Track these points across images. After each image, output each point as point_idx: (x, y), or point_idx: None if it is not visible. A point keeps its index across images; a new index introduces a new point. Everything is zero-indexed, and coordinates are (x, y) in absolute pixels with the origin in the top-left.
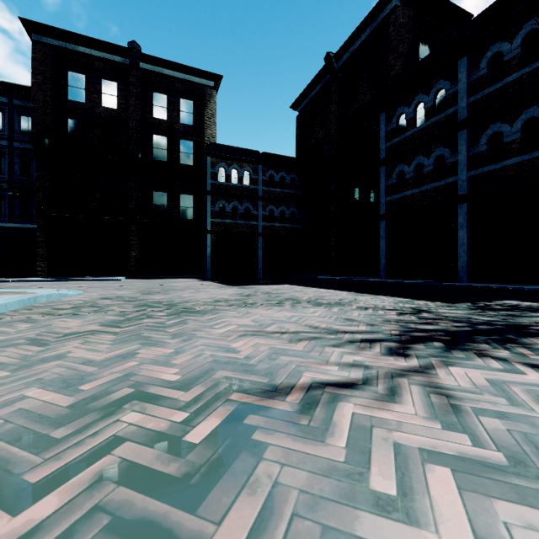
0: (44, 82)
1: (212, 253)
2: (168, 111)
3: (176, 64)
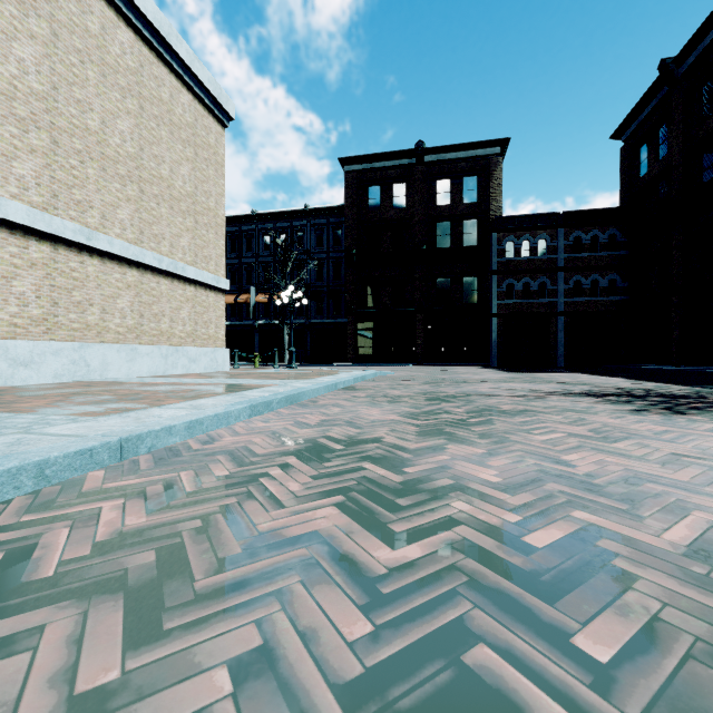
0: (352, 203)
1: (498, 338)
2: (450, 195)
3: (459, 145)
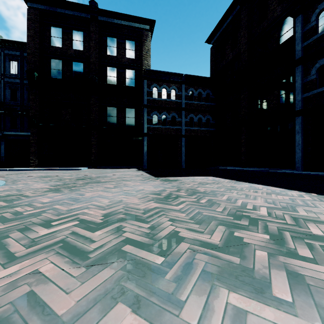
0: (35, 35)
1: (148, 150)
2: (117, 49)
3: (122, 14)
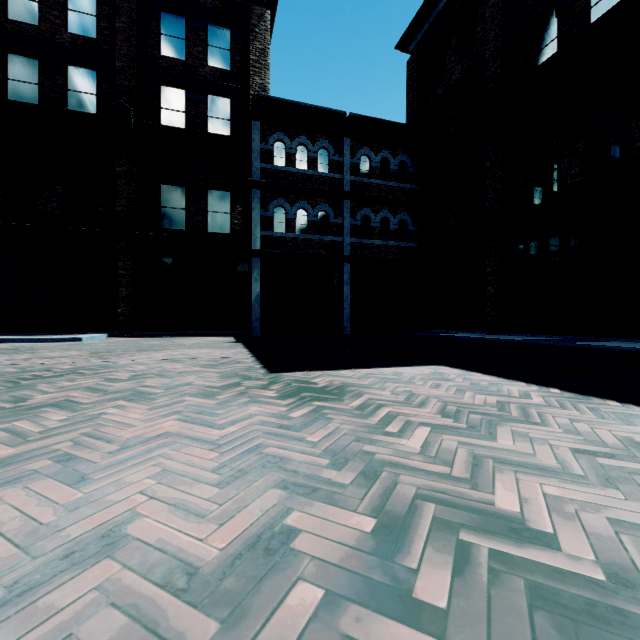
0: None
1: (262, 291)
2: (185, 44)
3: None
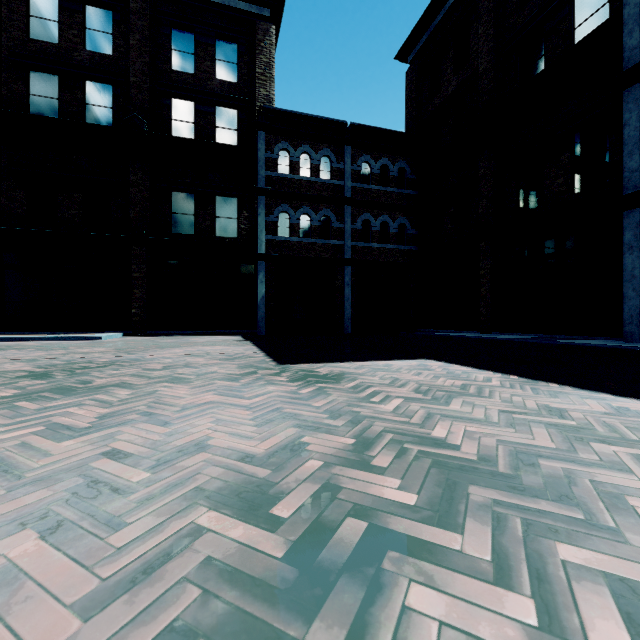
0: None
1: (268, 292)
2: (195, 59)
3: None
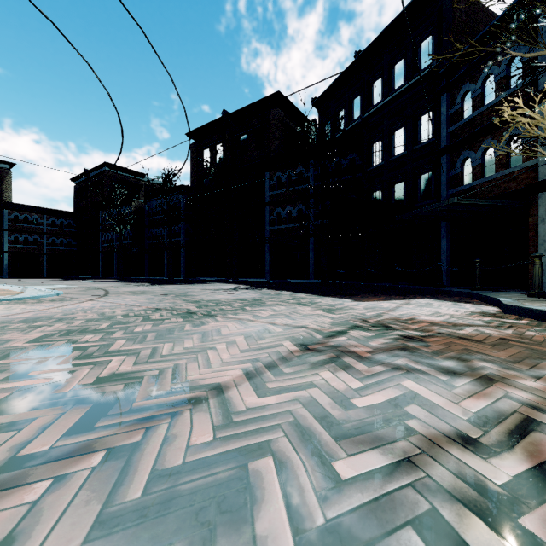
0: None
1: (9, 263)
2: None
3: None
